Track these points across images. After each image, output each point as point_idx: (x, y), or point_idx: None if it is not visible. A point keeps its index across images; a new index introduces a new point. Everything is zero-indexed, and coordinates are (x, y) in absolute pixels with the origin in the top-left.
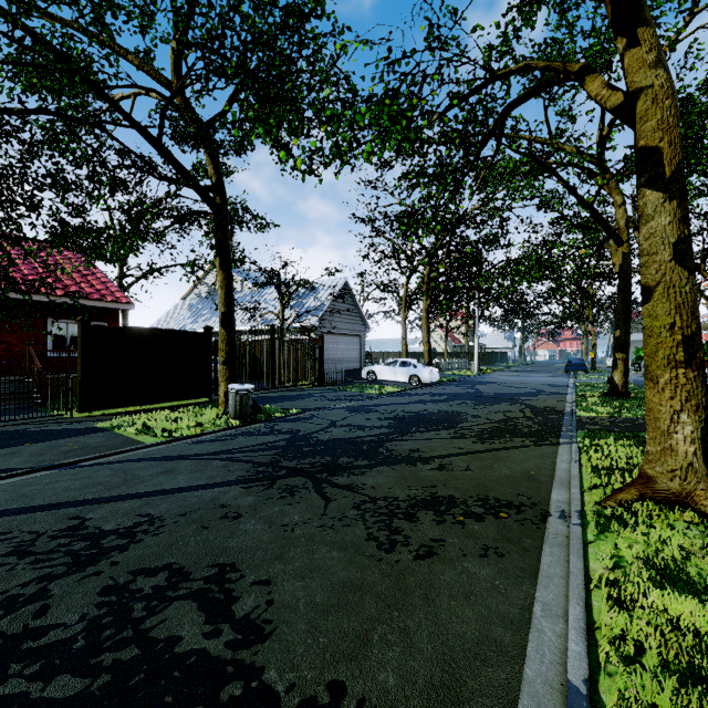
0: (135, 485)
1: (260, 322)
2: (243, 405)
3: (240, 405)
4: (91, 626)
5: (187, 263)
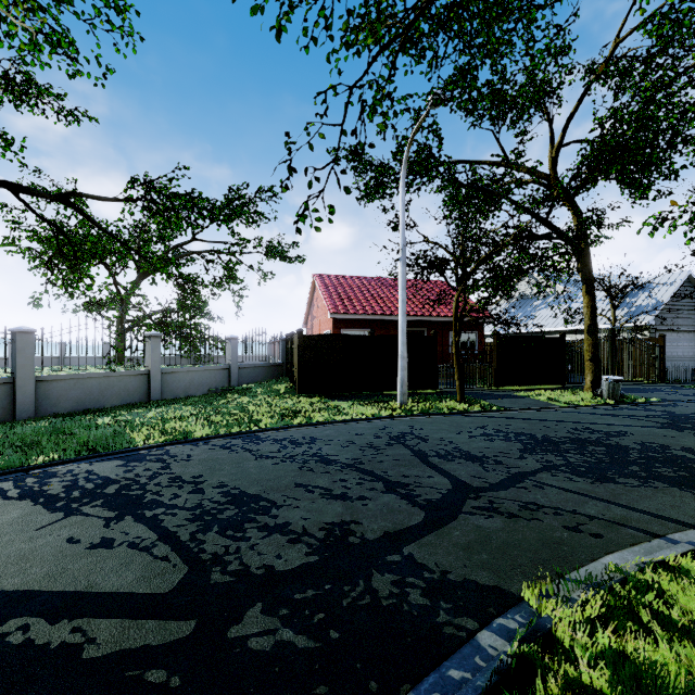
0: (590, 420)
1: (581, 322)
2: (615, 390)
3: (612, 390)
4: (643, 448)
5: (534, 285)
